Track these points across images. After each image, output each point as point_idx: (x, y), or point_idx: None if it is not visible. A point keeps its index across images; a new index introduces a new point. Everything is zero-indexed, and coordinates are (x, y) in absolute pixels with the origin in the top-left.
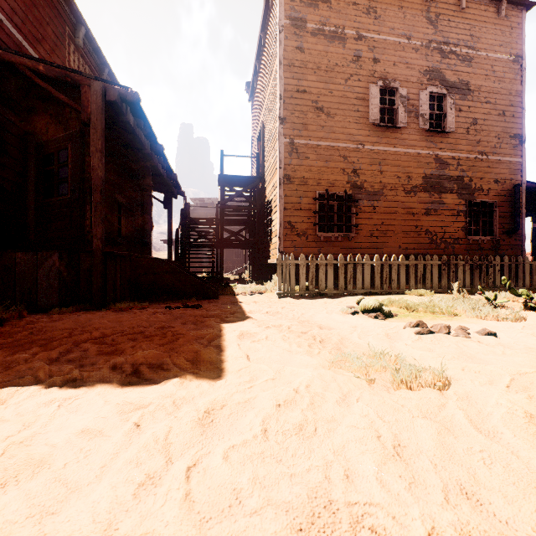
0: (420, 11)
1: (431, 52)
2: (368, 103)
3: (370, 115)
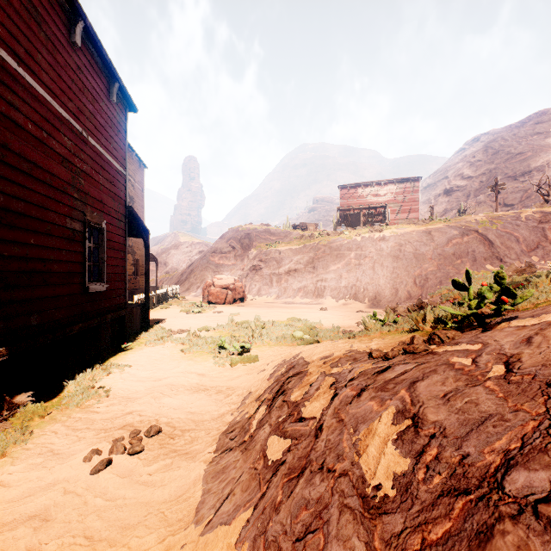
0: None
1: None
2: None
3: None
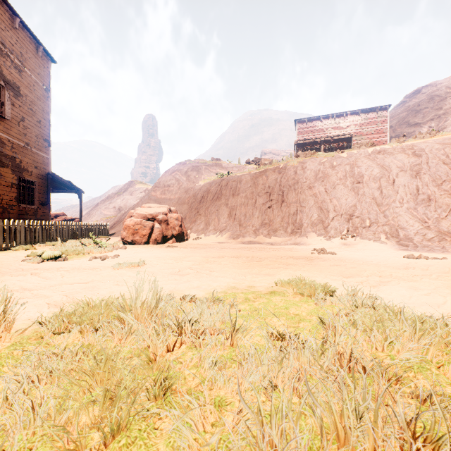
0: None
1: None
2: None
3: None
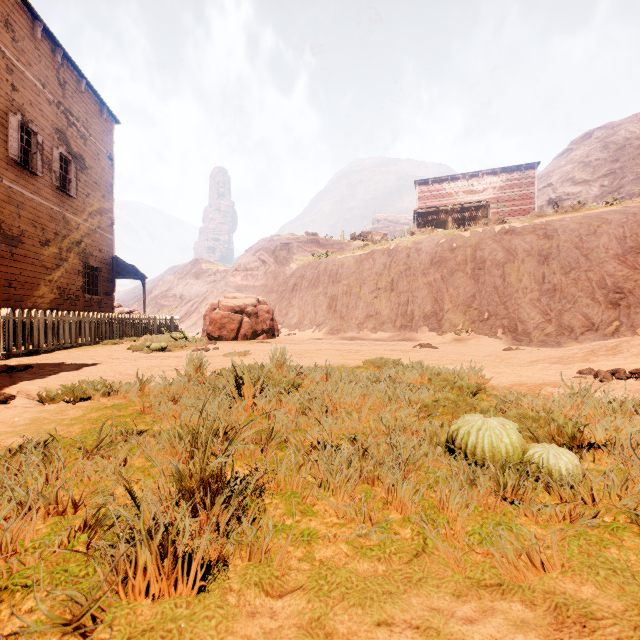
0: (53, 67)
1: (61, 114)
2: (7, 131)
3: (11, 147)
